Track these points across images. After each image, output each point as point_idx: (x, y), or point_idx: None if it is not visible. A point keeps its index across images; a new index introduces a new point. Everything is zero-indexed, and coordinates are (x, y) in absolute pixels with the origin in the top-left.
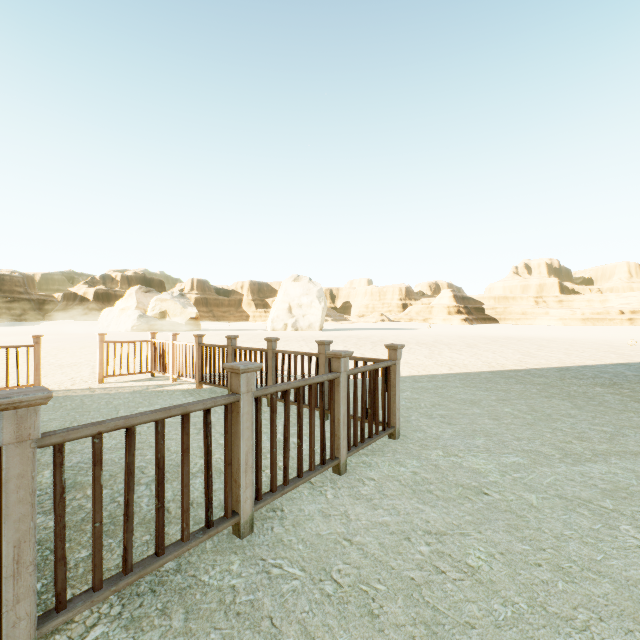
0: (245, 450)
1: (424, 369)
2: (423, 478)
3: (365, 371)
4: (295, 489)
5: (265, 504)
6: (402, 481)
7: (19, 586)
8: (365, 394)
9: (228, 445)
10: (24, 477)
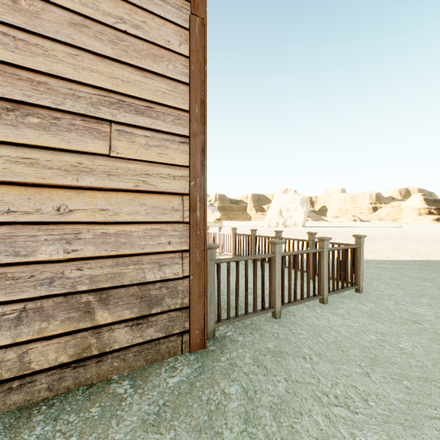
0: (277, 279)
1: (388, 256)
2: (377, 312)
3: (339, 249)
4: (299, 306)
5: (286, 307)
6: (362, 311)
7: (211, 308)
8: (339, 262)
9: (270, 276)
10: (212, 272)
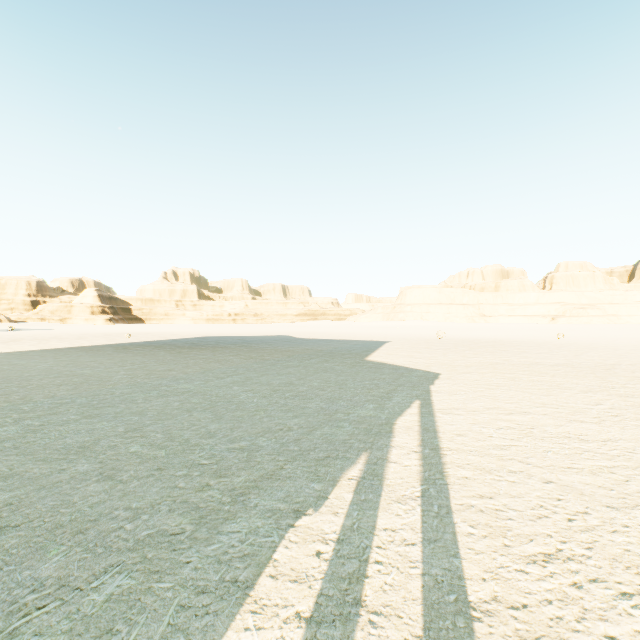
0: None
1: (22, 349)
2: None
3: None
4: None
5: None
6: None
7: None
8: None
9: None
10: None
